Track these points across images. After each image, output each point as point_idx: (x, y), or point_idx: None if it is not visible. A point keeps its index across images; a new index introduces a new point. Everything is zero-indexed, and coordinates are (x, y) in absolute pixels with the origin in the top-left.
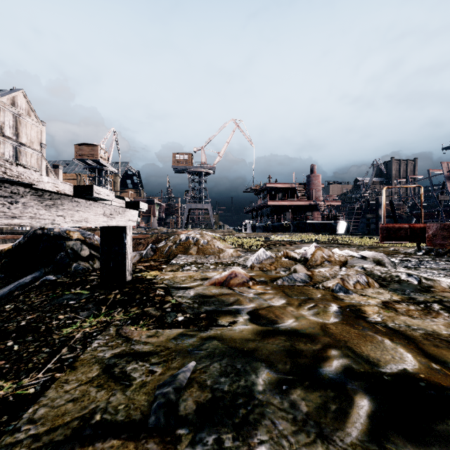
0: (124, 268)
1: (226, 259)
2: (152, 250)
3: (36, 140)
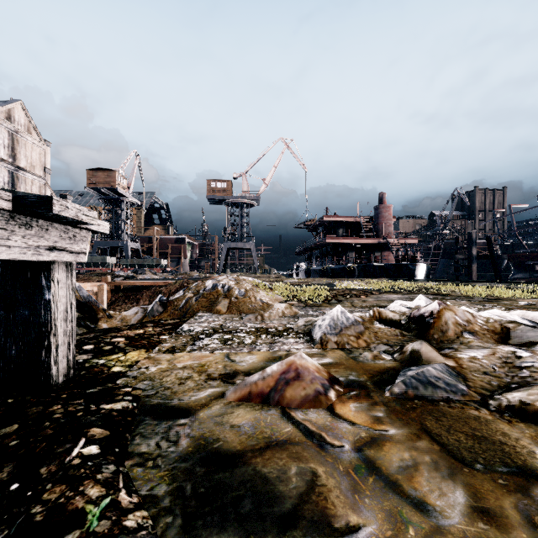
0: (45, 357)
1: (275, 322)
2: (162, 305)
3: (39, 164)
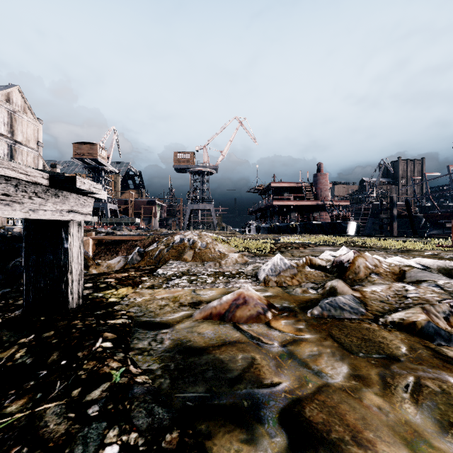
0: (64, 289)
1: (229, 268)
2: (139, 255)
3: (33, 139)
